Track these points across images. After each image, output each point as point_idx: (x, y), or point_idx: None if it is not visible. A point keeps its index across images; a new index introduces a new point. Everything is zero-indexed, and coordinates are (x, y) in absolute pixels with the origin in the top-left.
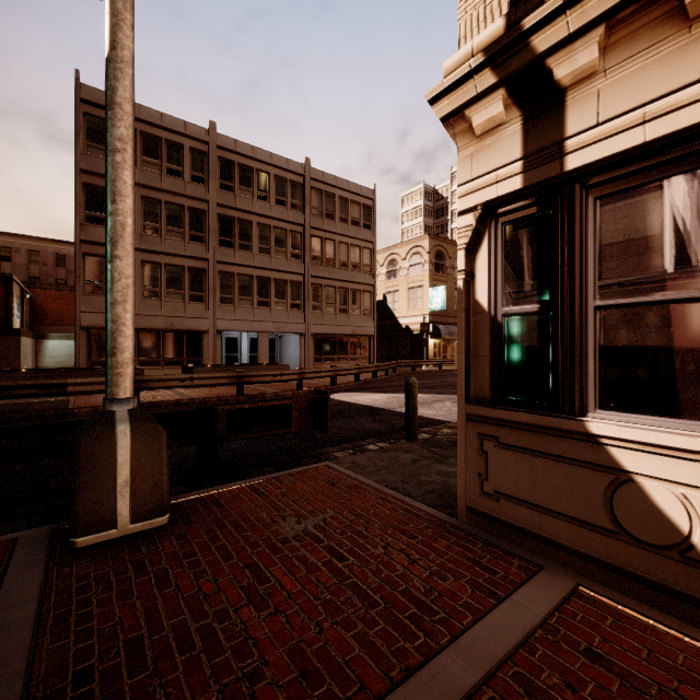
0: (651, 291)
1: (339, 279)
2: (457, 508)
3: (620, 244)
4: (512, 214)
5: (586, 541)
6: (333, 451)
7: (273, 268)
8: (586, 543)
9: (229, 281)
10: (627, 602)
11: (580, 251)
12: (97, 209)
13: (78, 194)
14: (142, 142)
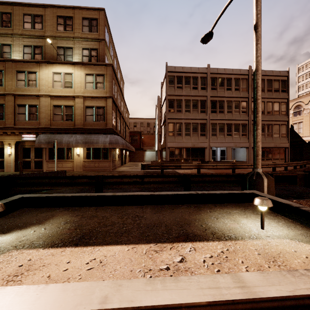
0: None
1: (267, 120)
2: None
3: None
4: None
5: None
6: None
7: (233, 119)
8: None
9: (214, 127)
10: None
11: None
12: (171, 107)
13: (166, 103)
14: (184, 80)
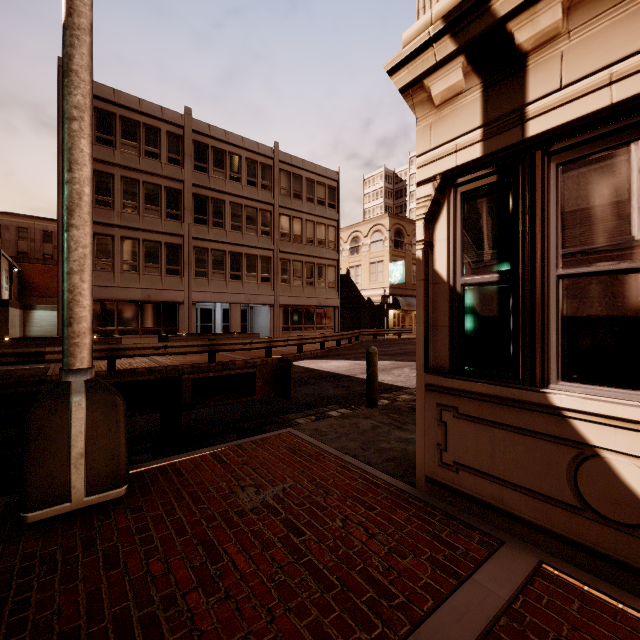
0: (617, 259)
1: (306, 254)
2: (416, 477)
3: (584, 211)
4: (471, 184)
5: (549, 517)
6: (296, 417)
7: (245, 244)
8: (549, 518)
9: (203, 256)
10: (593, 581)
11: (541, 219)
12: None
13: (60, 173)
14: (122, 126)
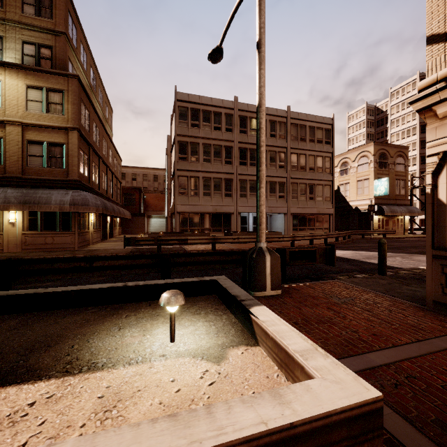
0: None
1: (309, 178)
2: (426, 301)
3: None
4: None
5: None
6: (336, 276)
7: (268, 175)
8: None
9: (244, 184)
10: None
11: None
12: (183, 153)
13: (176, 146)
14: (202, 115)
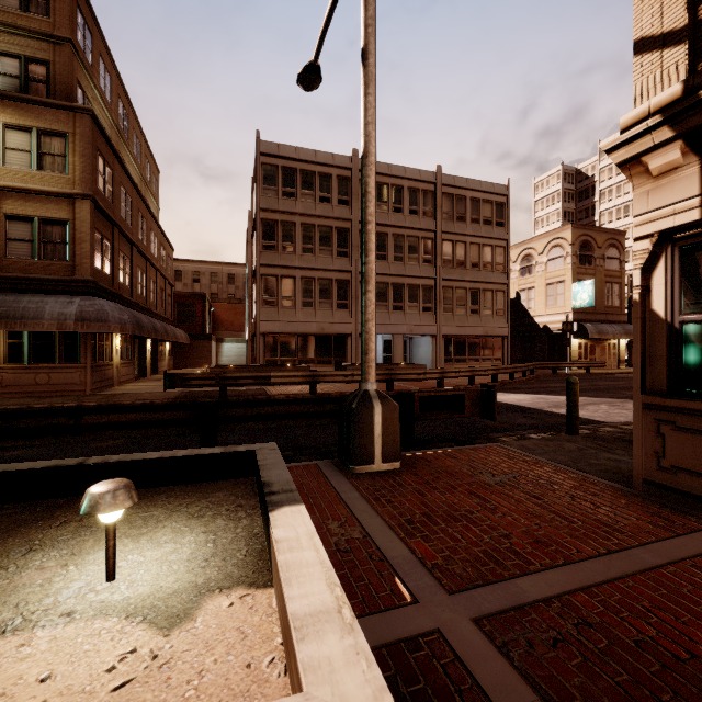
0: None
1: (470, 280)
2: (633, 480)
3: None
4: (689, 239)
5: None
6: (498, 436)
7: (407, 274)
8: None
9: None
10: None
11: None
12: (270, 238)
13: (258, 228)
14: (301, 178)
